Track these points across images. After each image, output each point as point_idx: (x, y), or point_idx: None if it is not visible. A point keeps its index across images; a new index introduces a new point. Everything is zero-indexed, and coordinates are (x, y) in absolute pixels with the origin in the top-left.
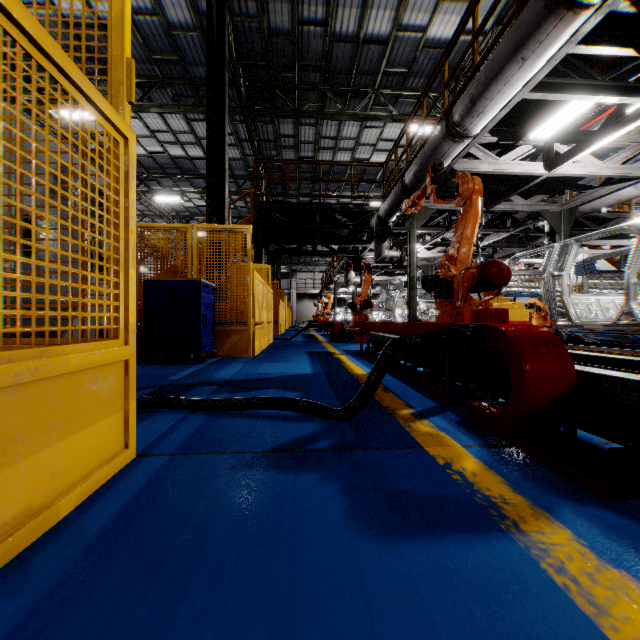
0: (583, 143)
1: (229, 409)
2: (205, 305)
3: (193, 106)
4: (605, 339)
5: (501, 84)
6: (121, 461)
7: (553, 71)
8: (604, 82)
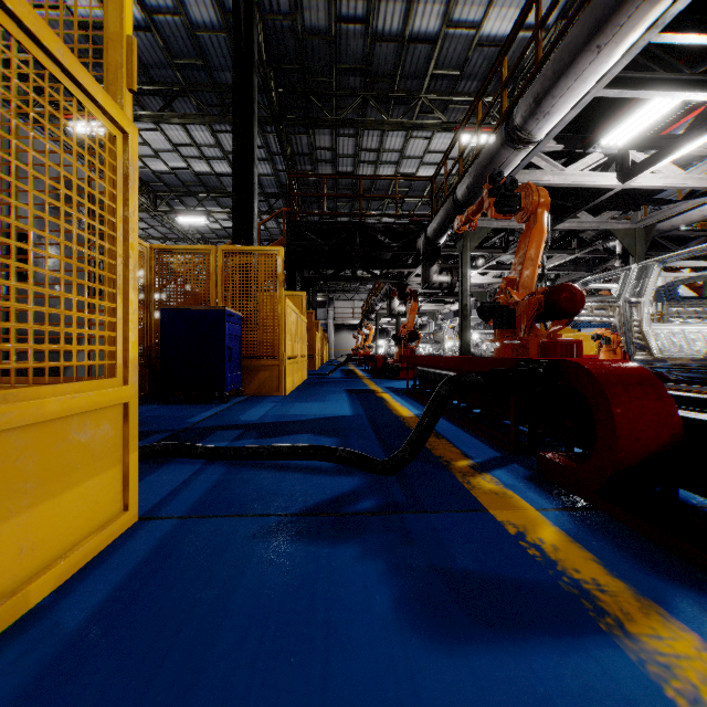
0: (664, 149)
1: (254, 459)
2: (230, 337)
3: (219, 116)
4: (693, 376)
5: (572, 79)
6: (118, 527)
7: (632, 64)
8: (692, 76)
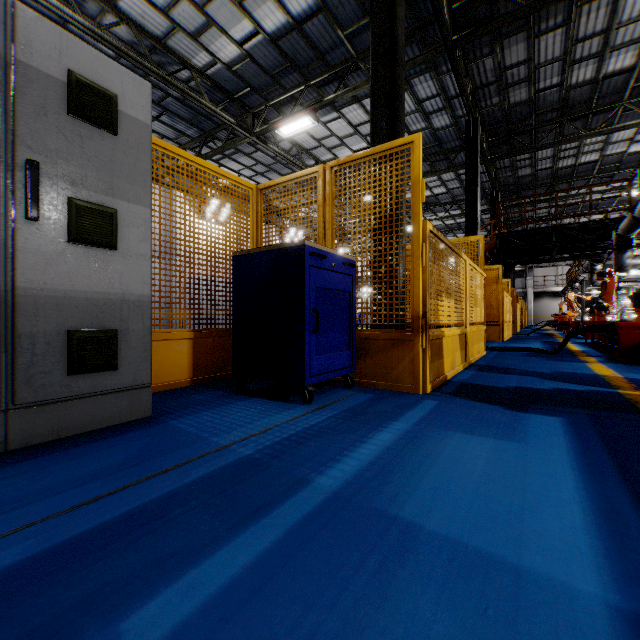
0: None
1: (505, 350)
2: None
3: (445, 169)
4: None
5: None
6: (485, 352)
7: None
8: None
